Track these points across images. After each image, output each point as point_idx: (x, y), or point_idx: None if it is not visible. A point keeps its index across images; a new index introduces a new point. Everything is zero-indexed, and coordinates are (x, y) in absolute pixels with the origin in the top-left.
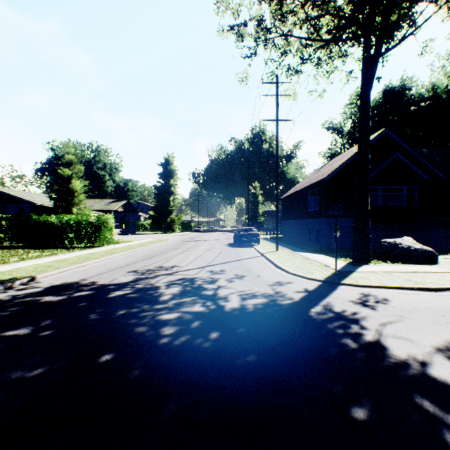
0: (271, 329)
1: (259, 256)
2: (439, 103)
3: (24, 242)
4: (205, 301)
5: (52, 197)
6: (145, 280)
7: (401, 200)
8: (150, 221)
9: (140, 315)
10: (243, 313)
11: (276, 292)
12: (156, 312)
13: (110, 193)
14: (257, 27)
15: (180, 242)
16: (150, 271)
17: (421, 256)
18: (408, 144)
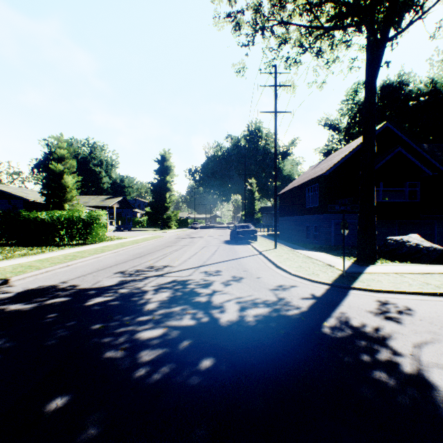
0: (279, 353)
1: (257, 254)
2: (439, 97)
3: (14, 239)
4: (197, 311)
5: (43, 192)
6: (131, 283)
7: (400, 196)
8: (147, 217)
9: (117, 331)
10: (242, 328)
11: (280, 299)
12: (137, 327)
13: (106, 190)
14: (255, 14)
15: (175, 239)
16: (139, 271)
17: (431, 255)
18: (410, 138)
